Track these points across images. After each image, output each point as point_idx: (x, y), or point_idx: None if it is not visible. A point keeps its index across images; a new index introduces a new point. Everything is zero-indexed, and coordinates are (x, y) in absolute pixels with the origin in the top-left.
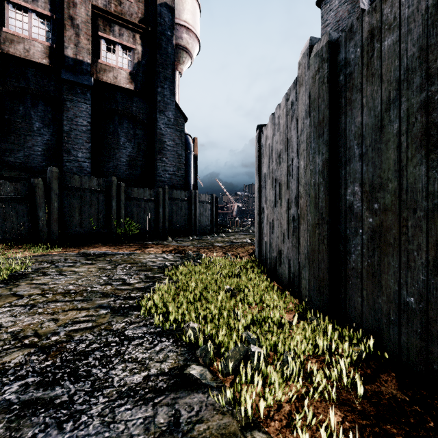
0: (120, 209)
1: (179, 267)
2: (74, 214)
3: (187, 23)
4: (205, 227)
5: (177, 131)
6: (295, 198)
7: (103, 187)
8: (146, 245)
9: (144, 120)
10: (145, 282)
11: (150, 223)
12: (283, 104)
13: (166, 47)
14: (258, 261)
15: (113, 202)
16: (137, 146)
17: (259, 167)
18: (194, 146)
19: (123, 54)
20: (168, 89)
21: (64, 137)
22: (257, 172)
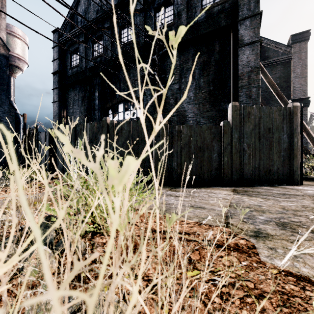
0: None
1: None
2: None
3: (19, 55)
4: None
5: (10, 115)
6: None
7: None
8: None
9: None
10: None
11: None
12: None
13: (3, 75)
14: None
15: None
16: None
17: None
18: (24, 118)
19: None
20: (4, 95)
21: None
22: None
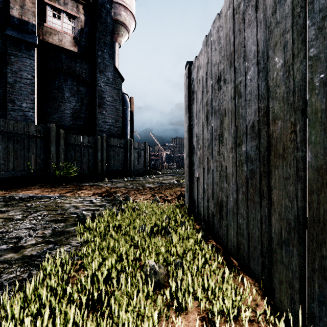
0: (59, 154)
1: (97, 218)
2: (10, 158)
3: (125, 3)
4: (139, 170)
5: (115, 89)
6: (253, 128)
7: (42, 133)
8: (81, 186)
9: (86, 78)
10: (44, 243)
11: (89, 166)
12: (226, 6)
13: (106, 17)
14: (188, 207)
15: (52, 147)
16: (80, 101)
17: (188, 104)
18: (131, 104)
19: (68, 21)
20: (107, 53)
21: (8, 88)
22: (187, 111)
